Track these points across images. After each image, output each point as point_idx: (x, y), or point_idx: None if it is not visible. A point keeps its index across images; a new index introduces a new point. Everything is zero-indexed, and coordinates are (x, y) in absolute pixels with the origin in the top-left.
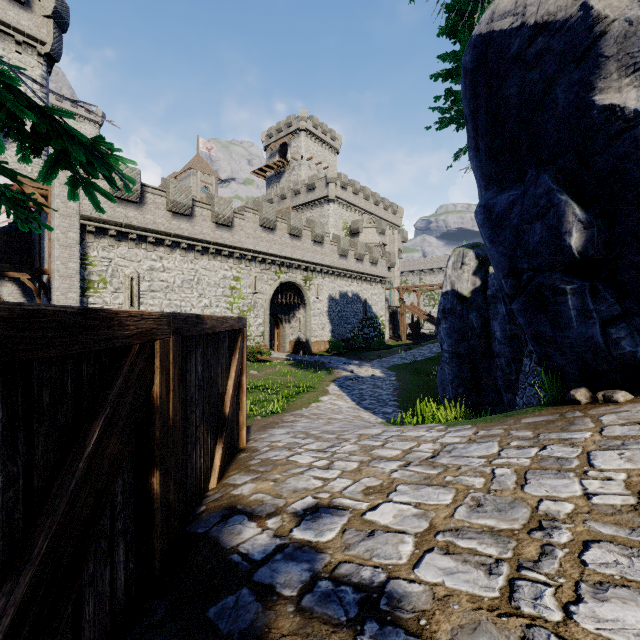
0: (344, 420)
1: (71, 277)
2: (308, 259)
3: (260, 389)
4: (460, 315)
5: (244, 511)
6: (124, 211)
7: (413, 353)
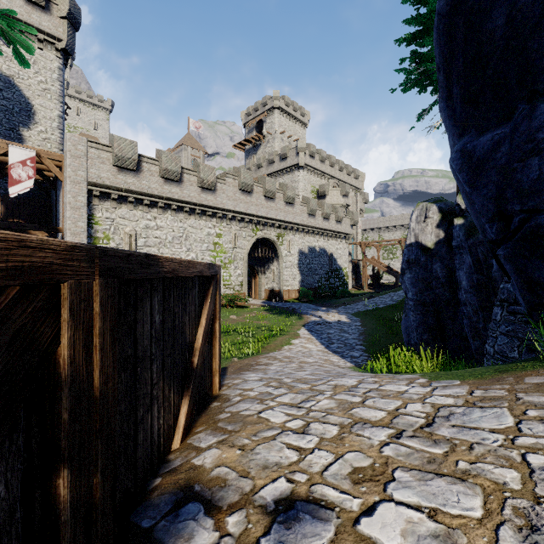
0: (315, 364)
1: (80, 234)
2: (281, 218)
3: (238, 332)
4: (424, 265)
5: (201, 496)
6: (124, 178)
7: (375, 301)
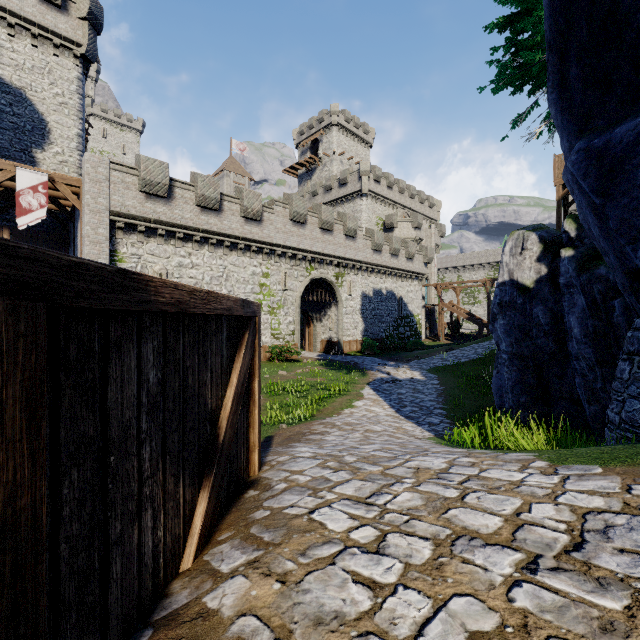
0: (384, 433)
1: None
2: (340, 254)
3: (288, 391)
4: (521, 309)
5: None
6: (153, 206)
7: (455, 354)
